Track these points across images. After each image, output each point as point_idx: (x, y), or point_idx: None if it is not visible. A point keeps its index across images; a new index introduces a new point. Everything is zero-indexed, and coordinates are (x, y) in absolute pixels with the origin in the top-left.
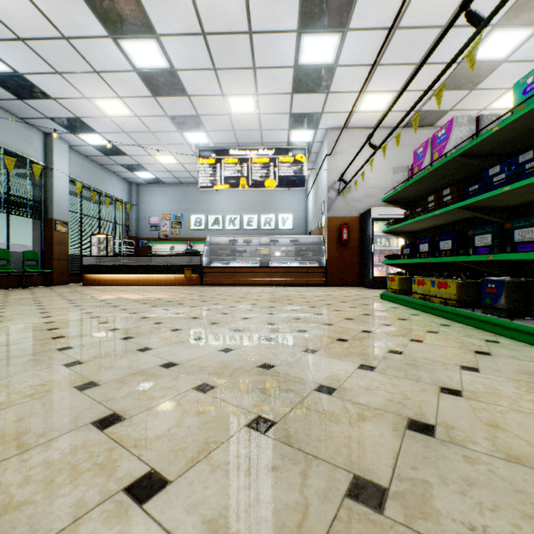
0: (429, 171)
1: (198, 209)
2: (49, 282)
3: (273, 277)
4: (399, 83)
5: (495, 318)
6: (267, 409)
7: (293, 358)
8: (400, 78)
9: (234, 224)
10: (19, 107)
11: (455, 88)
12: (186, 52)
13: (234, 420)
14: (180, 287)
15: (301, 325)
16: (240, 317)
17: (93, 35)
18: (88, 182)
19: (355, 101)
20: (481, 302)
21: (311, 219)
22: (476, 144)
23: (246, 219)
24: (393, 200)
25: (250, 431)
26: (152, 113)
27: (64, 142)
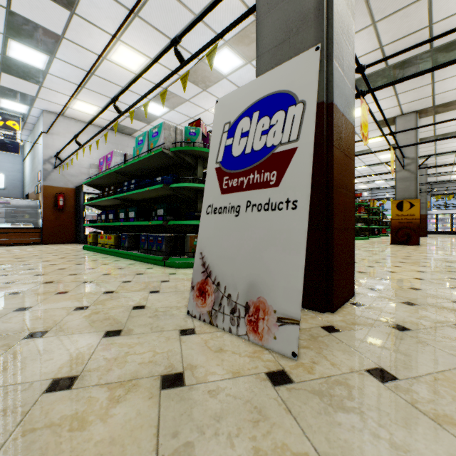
0: (104, 175)
1: None
2: None
3: None
4: (102, 103)
5: (123, 251)
6: None
7: None
8: (102, 101)
9: None
10: None
11: (139, 120)
12: None
13: None
14: None
15: (3, 267)
16: None
17: None
18: None
19: (65, 106)
20: None
21: (29, 182)
22: (119, 169)
23: None
24: (92, 184)
25: None
26: None
27: None
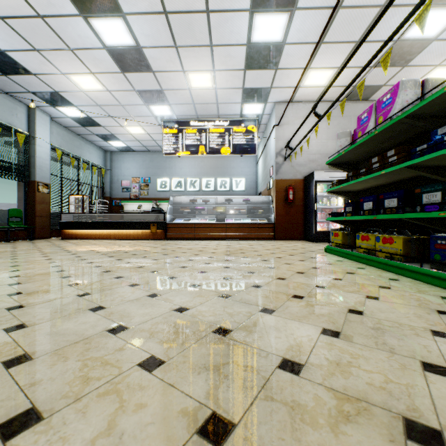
0: (374, 134)
1: (164, 174)
2: (32, 236)
3: (228, 232)
4: (339, 60)
5: None
6: (223, 400)
7: (250, 320)
8: (340, 55)
9: (194, 186)
10: (4, 82)
11: (389, 65)
12: (150, 30)
13: (180, 420)
14: (146, 241)
15: (256, 280)
16: (197, 271)
17: (65, 14)
18: (68, 149)
19: (302, 75)
20: (426, 257)
21: (261, 181)
22: (425, 105)
23: (205, 182)
24: (336, 163)
25: (201, 444)
26: (121, 88)
27: (46, 114)
